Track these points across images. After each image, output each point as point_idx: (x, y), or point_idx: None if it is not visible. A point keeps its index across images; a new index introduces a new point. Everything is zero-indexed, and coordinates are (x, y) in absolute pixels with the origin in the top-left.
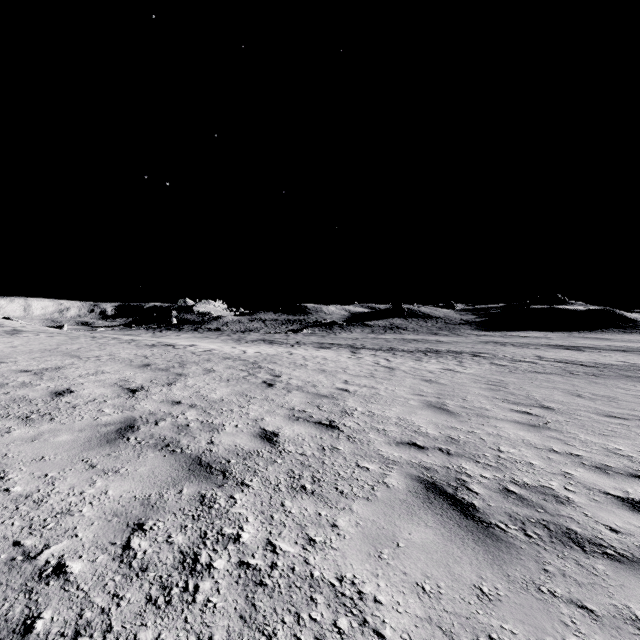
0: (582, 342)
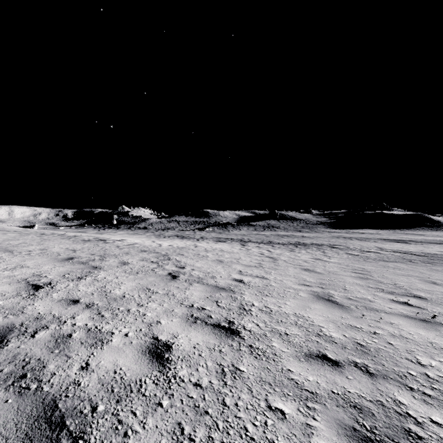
0: (405, 237)
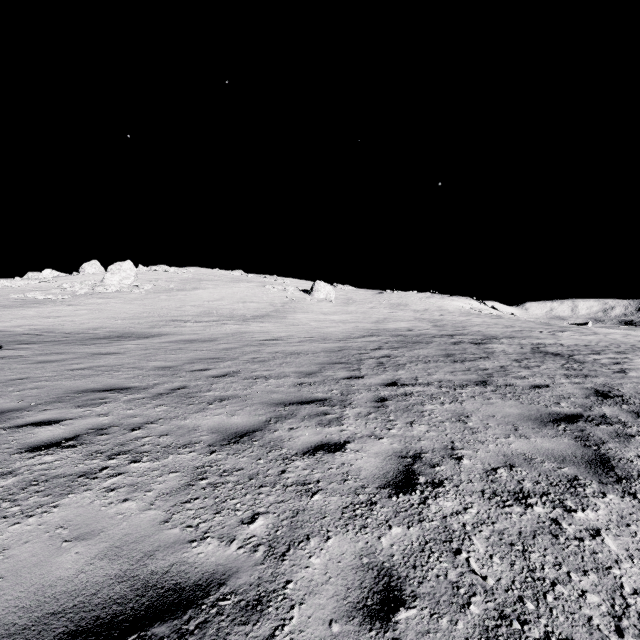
0: None
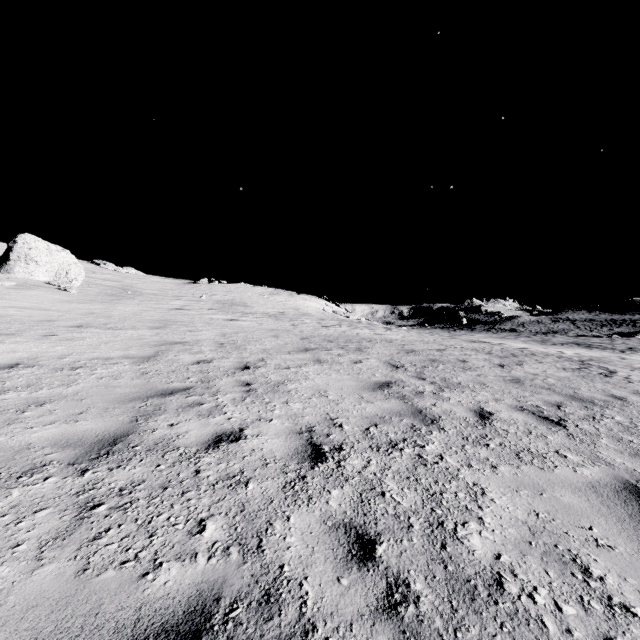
0: None
